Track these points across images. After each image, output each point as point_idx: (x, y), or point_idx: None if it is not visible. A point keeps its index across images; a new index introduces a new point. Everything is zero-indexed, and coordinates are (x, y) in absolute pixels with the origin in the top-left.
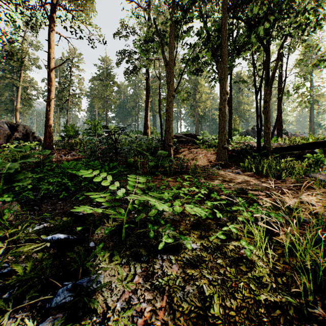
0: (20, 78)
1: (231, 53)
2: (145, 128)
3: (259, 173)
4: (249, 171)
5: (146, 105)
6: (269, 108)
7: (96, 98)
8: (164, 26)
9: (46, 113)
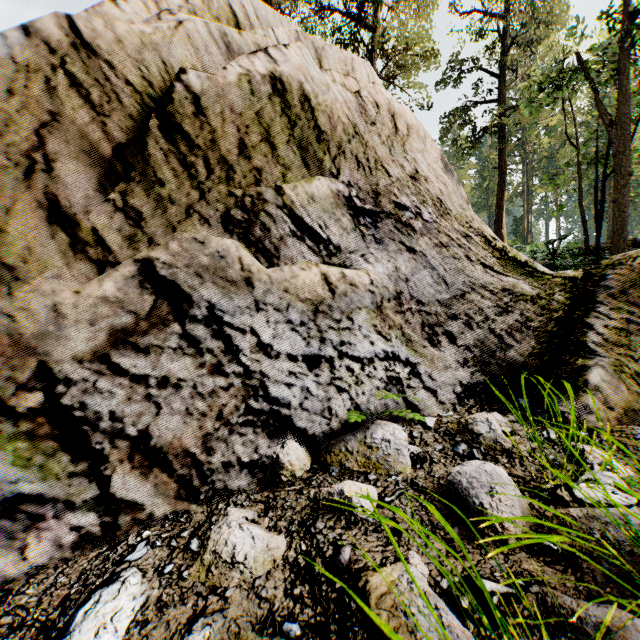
0: None
1: None
2: None
3: None
4: None
5: (498, 197)
6: None
7: None
8: (536, 28)
9: None
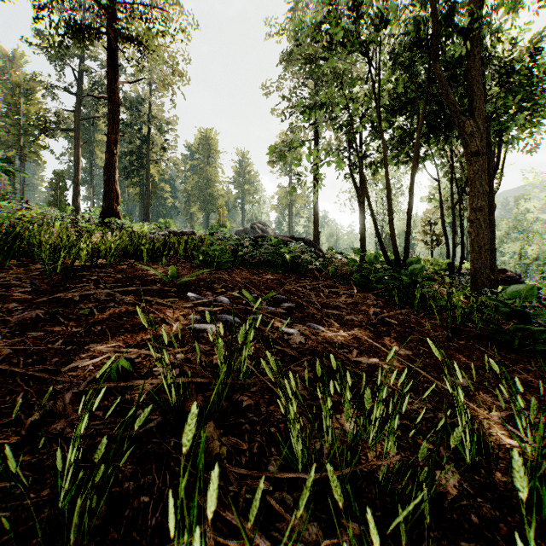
0: None
1: (444, 131)
2: (109, 198)
3: None
4: None
5: (111, 140)
6: None
7: None
8: None
9: None
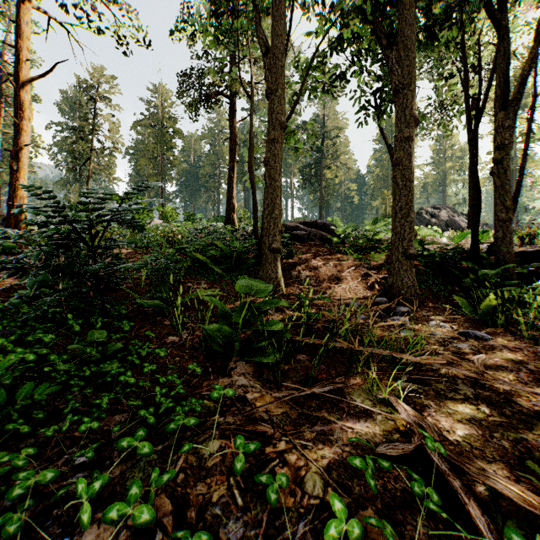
0: (1, 118)
1: None
2: (228, 210)
3: (538, 337)
4: (500, 329)
5: (230, 168)
6: (509, 162)
7: (143, 158)
8: None
9: (11, 176)
